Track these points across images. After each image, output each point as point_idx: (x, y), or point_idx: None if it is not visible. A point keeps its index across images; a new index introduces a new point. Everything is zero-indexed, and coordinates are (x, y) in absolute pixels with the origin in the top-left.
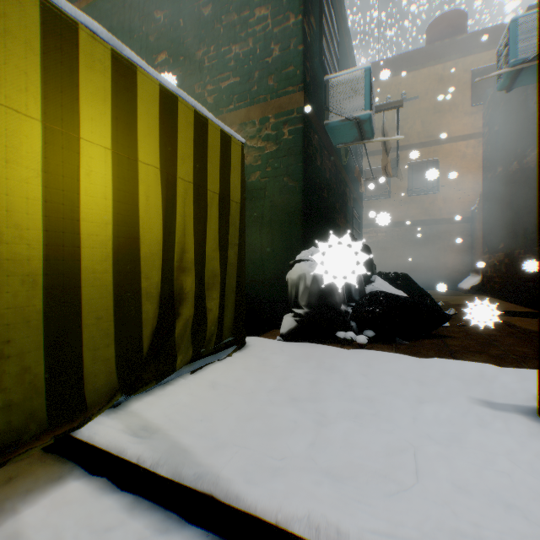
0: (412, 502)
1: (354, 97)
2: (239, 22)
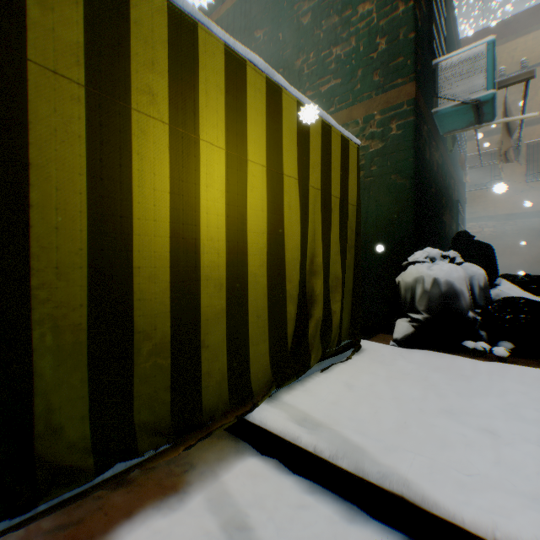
0: None
1: (471, 77)
2: (340, 23)
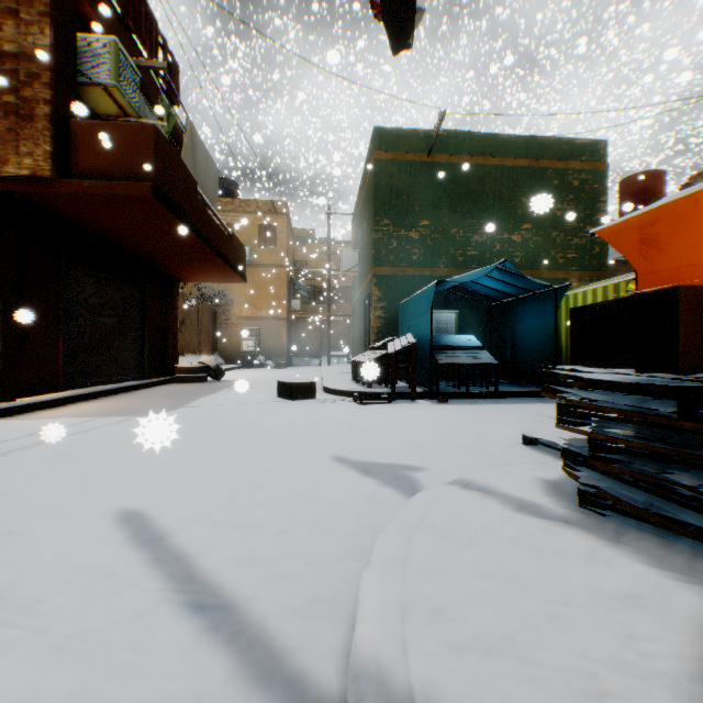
0: None
1: None
2: (577, 227)
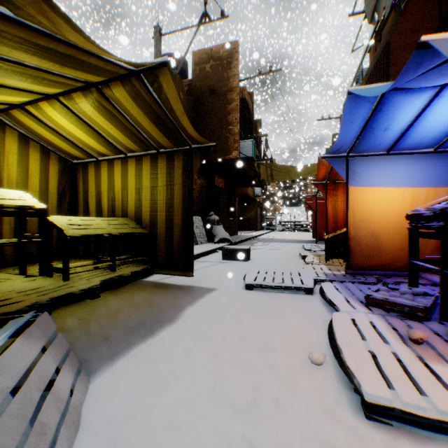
0: None
1: None
2: None
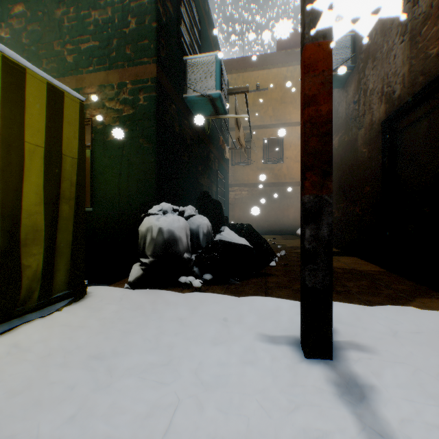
0: None
1: (208, 78)
2: None
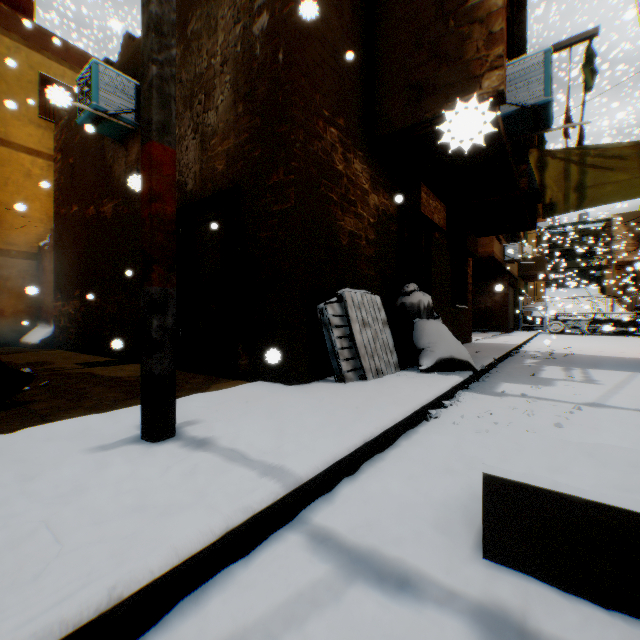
0: (67, 563)
1: None
2: None
